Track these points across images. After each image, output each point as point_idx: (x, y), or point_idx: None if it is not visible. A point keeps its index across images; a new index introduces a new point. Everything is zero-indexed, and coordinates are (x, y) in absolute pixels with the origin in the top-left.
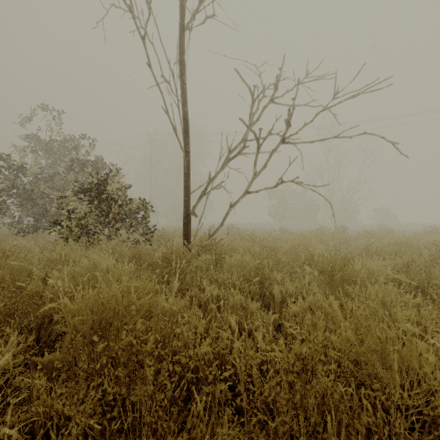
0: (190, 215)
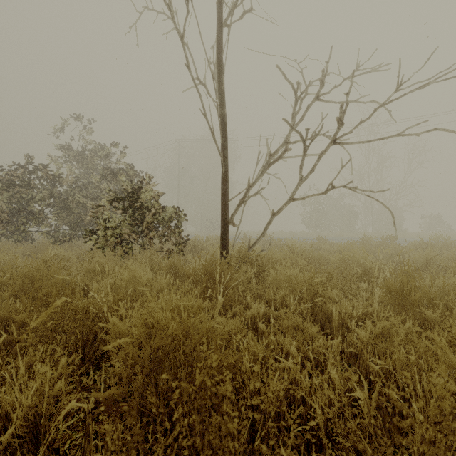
0: (228, 224)
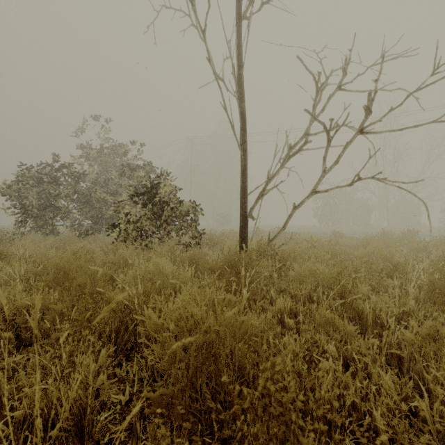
0: (247, 218)
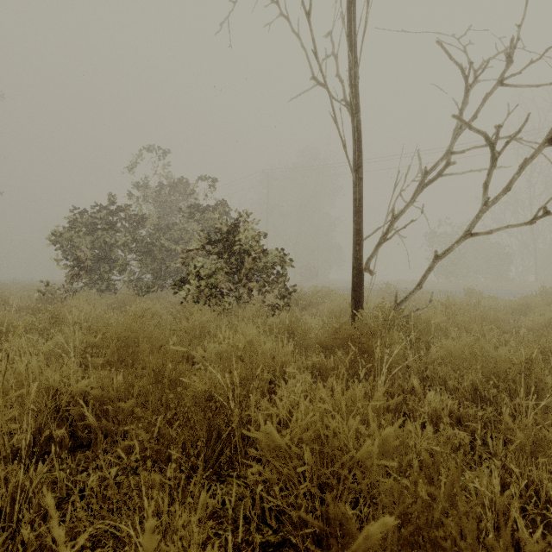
0: (362, 272)
